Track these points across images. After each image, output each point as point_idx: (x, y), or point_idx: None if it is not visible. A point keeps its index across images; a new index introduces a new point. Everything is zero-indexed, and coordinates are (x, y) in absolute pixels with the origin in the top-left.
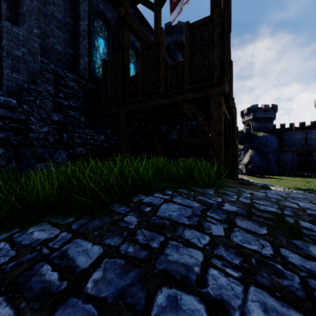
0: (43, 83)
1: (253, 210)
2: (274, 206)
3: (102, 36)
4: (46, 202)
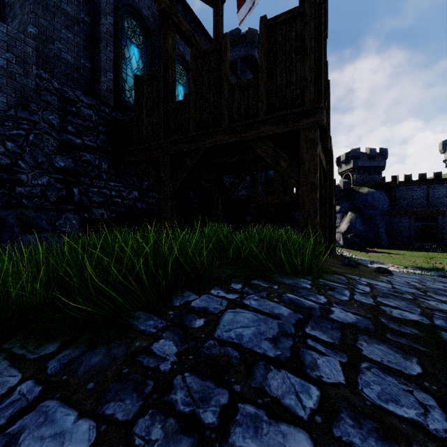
0: (41, 109)
1: (382, 319)
2: (414, 309)
3: (136, 43)
4: (21, 305)
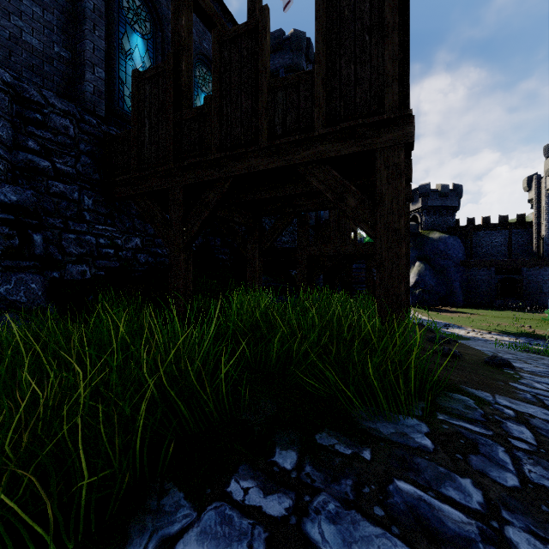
0: None
1: None
2: None
3: (141, 31)
4: None
